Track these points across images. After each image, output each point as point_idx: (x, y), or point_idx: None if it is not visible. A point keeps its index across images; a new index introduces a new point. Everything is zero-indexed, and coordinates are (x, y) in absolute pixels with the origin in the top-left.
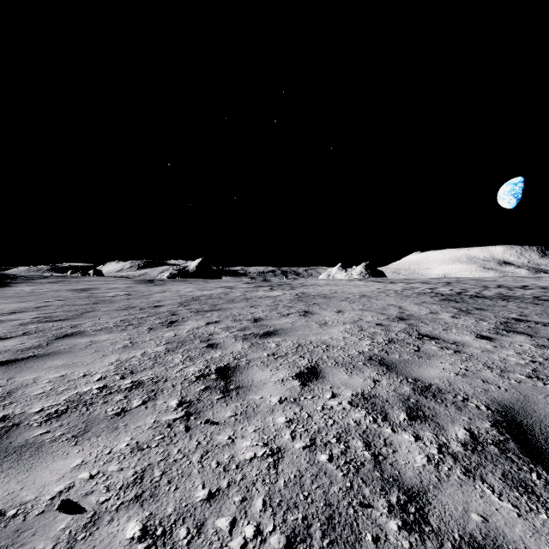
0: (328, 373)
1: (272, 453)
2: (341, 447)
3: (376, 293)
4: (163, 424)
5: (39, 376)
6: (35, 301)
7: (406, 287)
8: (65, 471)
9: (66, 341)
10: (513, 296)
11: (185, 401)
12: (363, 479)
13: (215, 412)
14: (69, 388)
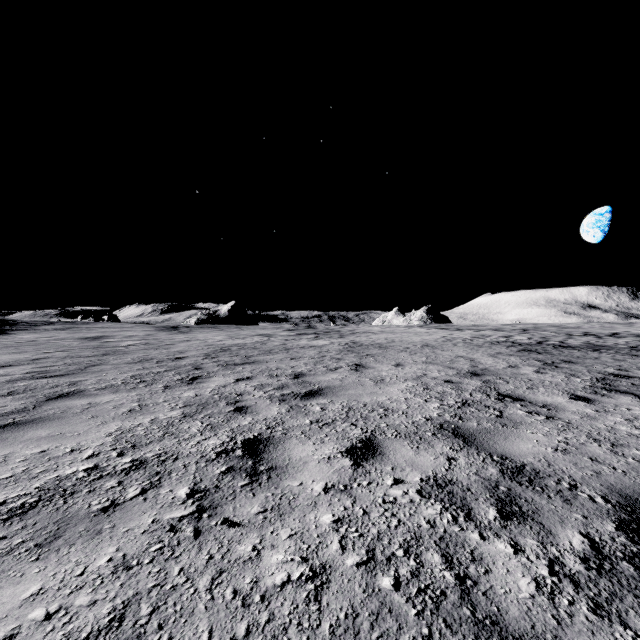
0: (389, 448)
1: (313, 574)
2: (412, 564)
3: (440, 342)
4: (164, 525)
5: (13, 451)
6: (33, 352)
7: (475, 335)
8: (12, 606)
9: (59, 404)
10: (605, 346)
11: (199, 488)
12: (446, 620)
13: (238, 506)
14: (47, 469)
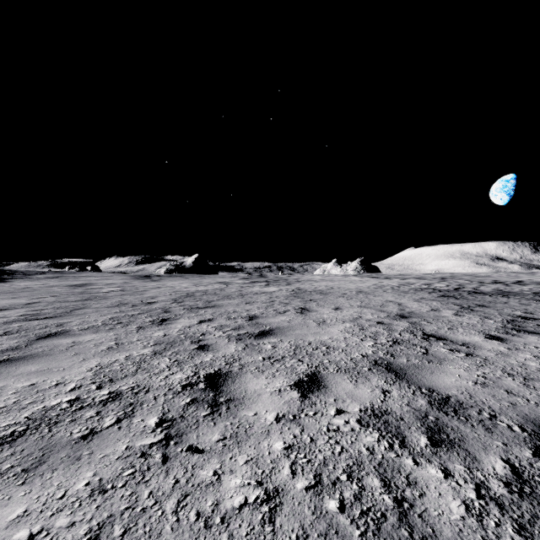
0: (331, 381)
1: (267, 497)
2: (354, 487)
3: (372, 289)
4: (136, 451)
5: (6, 385)
6: (27, 297)
7: (402, 283)
8: None
9: (47, 342)
10: (512, 292)
11: (167, 418)
12: None
13: (200, 434)
14: (35, 400)
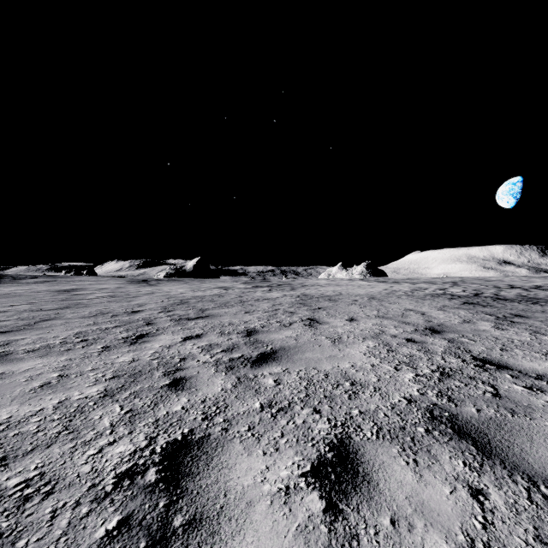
0: (374, 463)
1: None
2: None
3: (385, 295)
4: None
5: None
6: None
7: (413, 288)
8: None
9: None
10: (539, 298)
11: None
12: None
13: None
14: None
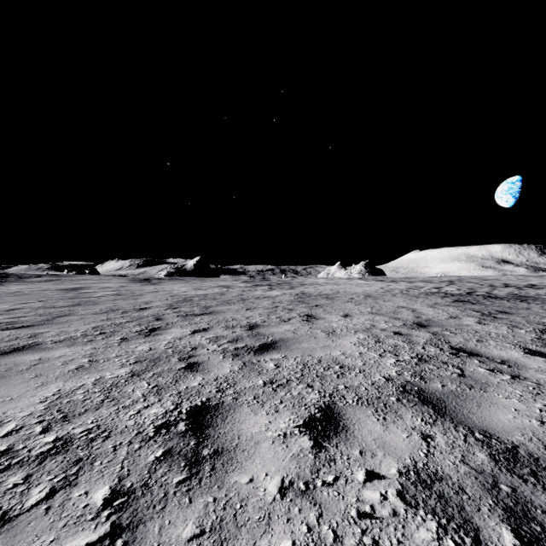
0: (352, 420)
1: None
2: None
3: (381, 293)
4: None
5: None
6: (13, 302)
7: (410, 287)
8: None
9: (8, 359)
10: (529, 296)
11: (122, 489)
12: None
13: (166, 523)
14: None
